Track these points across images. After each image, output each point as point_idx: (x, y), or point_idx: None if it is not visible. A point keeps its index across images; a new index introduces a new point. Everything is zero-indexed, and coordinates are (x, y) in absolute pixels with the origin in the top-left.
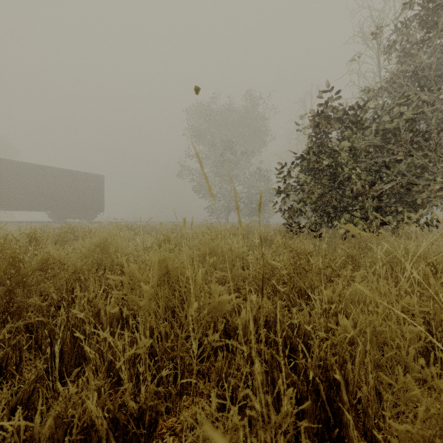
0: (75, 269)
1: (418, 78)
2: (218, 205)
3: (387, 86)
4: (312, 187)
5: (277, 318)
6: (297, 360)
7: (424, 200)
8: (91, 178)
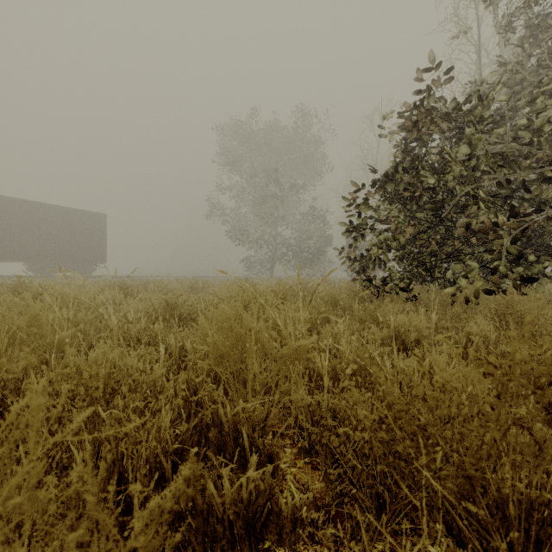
0: None
1: None
2: (259, 254)
3: (517, 67)
4: (401, 223)
5: None
6: None
7: None
8: (87, 218)
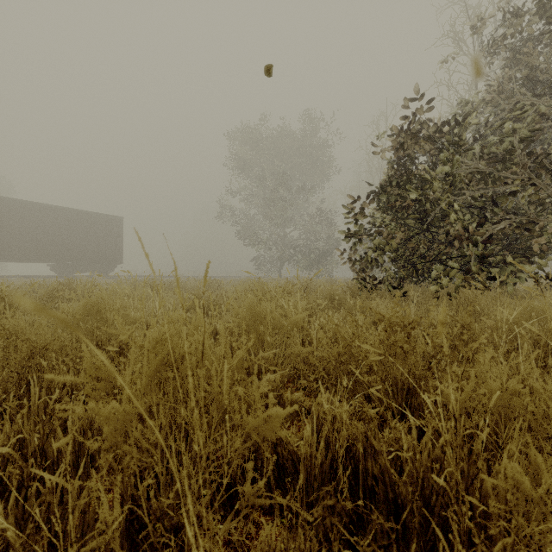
0: (31, 351)
1: (533, 85)
2: (268, 255)
3: (493, 94)
4: (393, 229)
5: (369, 444)
6: (409, 529)
7: (543, 246)
8: (105, 221)
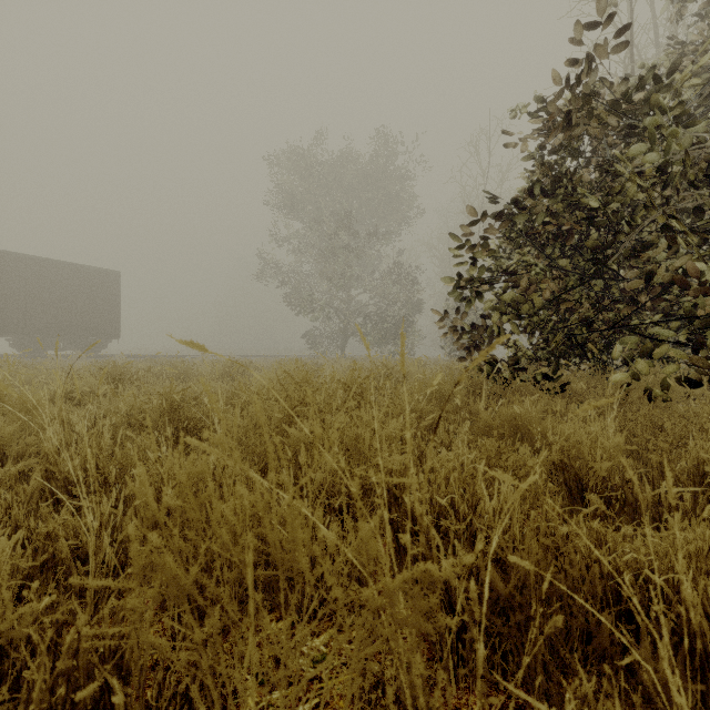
0: None
1: None
2: (327, 326)
3: None
4: (539, 274)
5: None
6: None
7: None
8: (93, 277)
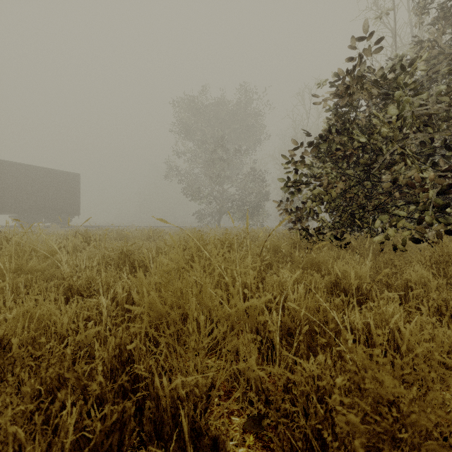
0: None
1: None
2: (209, 208)
3: (437, 40)
4: (334, 178)
5: None
6: None
7: None
8: (63, 177)
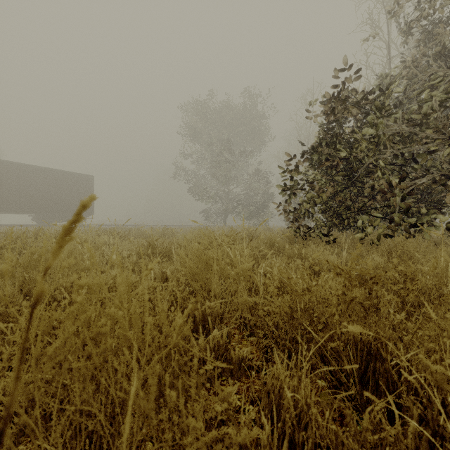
0: None
1: (445, 59)
2: (215, 207)
3: (411, 66)
4: (324, 184)
5: None
6: None
7: None
8: (78, 179)
